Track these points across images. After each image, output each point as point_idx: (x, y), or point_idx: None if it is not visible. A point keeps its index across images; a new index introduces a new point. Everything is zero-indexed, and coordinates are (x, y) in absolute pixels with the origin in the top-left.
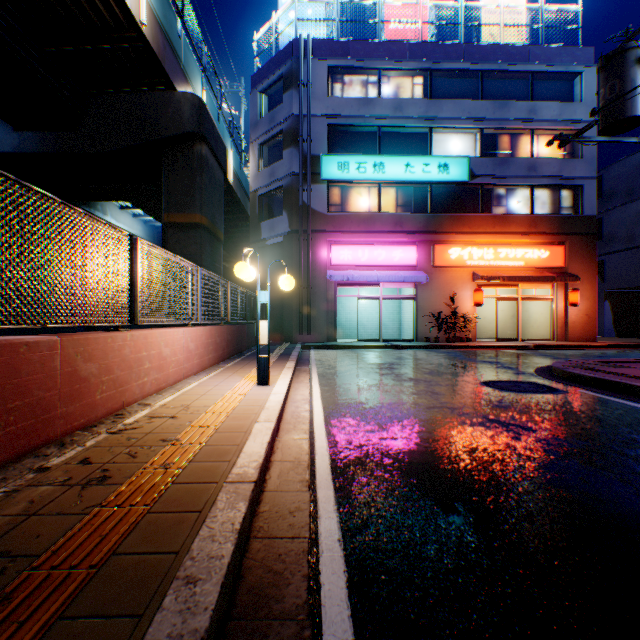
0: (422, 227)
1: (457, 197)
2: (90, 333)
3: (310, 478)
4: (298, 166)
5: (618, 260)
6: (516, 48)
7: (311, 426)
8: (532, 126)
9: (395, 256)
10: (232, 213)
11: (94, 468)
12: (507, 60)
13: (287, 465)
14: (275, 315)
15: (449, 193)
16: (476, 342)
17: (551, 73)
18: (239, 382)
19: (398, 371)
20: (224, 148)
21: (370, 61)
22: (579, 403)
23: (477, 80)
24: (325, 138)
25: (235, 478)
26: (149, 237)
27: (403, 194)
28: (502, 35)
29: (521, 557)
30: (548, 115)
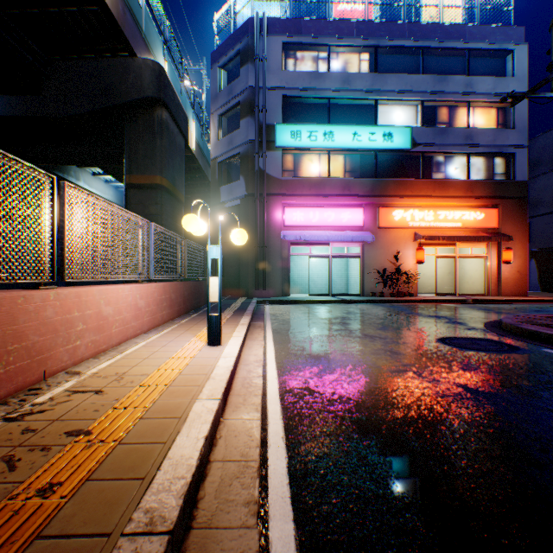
0: (368, 191)
1: (400, 164)
2: None
3: (260, 495)
4: (254, 134)
5: (543, 222)
6: (454, 27)
7: (264, 399)
8: (469, 99)
9: (343, 218)
10: (195, 180)
11: None
12: (446, 38)
13: (230, 469)
14: (233, 272)
15: (393, 160)
16: (418, 297)
17: (486, 50)
18: (189, 342)
19: (351, 326)
20: (185, 116)
21: (320, 38)
22: (552, 365)
23: (418, 57)
24: (279, 109)
25: (140, 523)
26: (120, 202)
27: (351, 161)
28: (441, 15)
29: None
30: (483, 89)
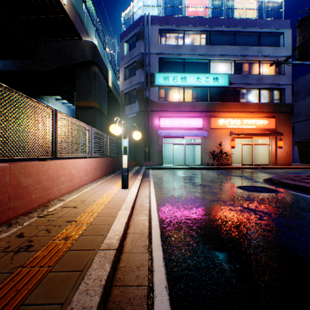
0: (205, 109)
1: (222, 94)
2: (29, 162)
3: (149, 244)
4: (143, 78)
5: (301, 125)
6: (251, 20)
7: (150, 211)
8: (259, 59)
9: (192, 123)
10: (111, 102)
11: (24, 240)
12: (247, 26)
13: (136, 235)
14: (132, 152)
15: (218, 92)
16: (232, 166)
17: (269, 32)
18: (112, 187)
19: (194, 181)
20: (107, 69)
21: (179, 26)
22: (290, 198)
23: (232, 36)
24: (157, 64)
25: (105, 247)
26: (70, 114)
27: (195, 92)
28: (244, 14)
29: (278, 300)
30: (267, 53)
